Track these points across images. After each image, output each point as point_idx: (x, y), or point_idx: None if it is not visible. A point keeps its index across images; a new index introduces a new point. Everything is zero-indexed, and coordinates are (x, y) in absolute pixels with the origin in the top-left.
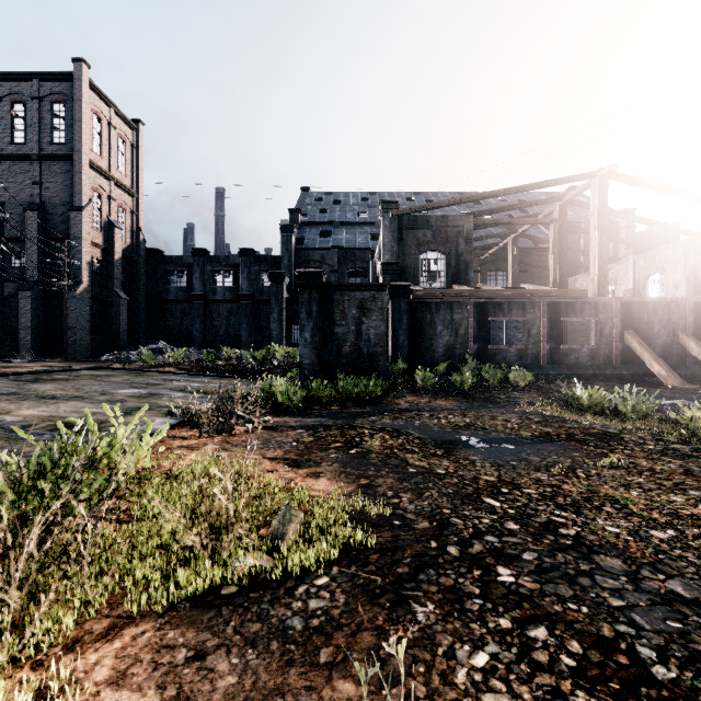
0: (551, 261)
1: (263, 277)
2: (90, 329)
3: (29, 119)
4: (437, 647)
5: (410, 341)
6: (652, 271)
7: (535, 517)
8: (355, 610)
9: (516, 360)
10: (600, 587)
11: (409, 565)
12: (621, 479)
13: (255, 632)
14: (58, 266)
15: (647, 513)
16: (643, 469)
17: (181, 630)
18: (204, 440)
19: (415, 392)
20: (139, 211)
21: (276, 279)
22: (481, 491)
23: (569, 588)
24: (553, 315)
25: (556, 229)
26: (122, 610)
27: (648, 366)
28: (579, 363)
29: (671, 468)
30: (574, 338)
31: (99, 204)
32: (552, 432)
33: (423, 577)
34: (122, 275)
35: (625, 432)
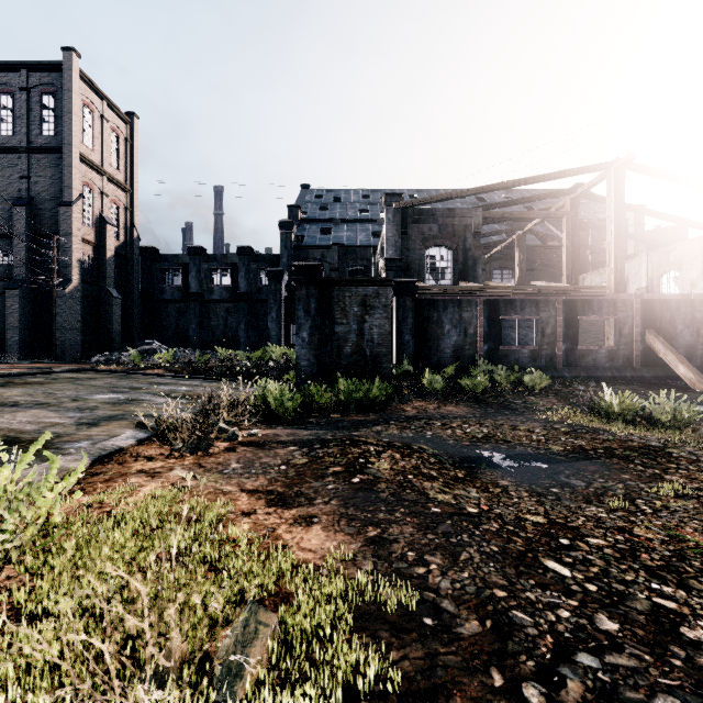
0: (564, 256)
1: (261, 276)
2: (81, 329)
3: (17, 111)
4: None
5: (415, 341)
6: (666, 268)
7: (630, 600)
8: None
9: (529, 362)
10: None
11: None
12: (699, 515)
13: None
14: (47, 264)
15: None
16: None
17: None
18: (172, 462)
19: (422, 397)
20: (133, 208)
21: (274, 278)
22: (535, 545)
23: None
24: (569, 314)
25: (570, 223)
26: None
27: (673, 368)
28: (597, 364)
29: None
30: (583, 339)
31: (90, 199)
32: (586, 445)
33: None
34: (115, 273)
35: (670, 445)
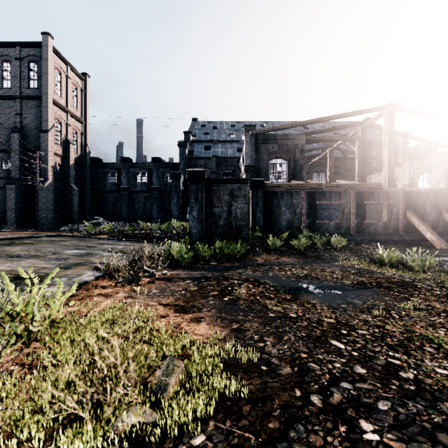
0: (357, 164)
1: (167, 176)
2: (53, 209)
3: (13, 72)
4: None
5: (263, 217)
6: (422, 171)
7: (375, 359)
8: None
9: (334, 230)
10: None
11: (278, 419)
12: (426, 319)
13: None
14: (32, 169)
15: None
16: (439, 310)
17: None
18: (117, 289)
19: (268, 252)
20: (86, 133)
21: (175, 177)
22: (326, 333)
23: None
24: (359, 200)
25: (360, 143)
26: None
27: (423, 234)
28: (377, 232)
29: None
30: (370, 216)
31: (59, 128)
32: (365, 281)
33: (293, 435)
34: (75, 175)
35: (417, 280)
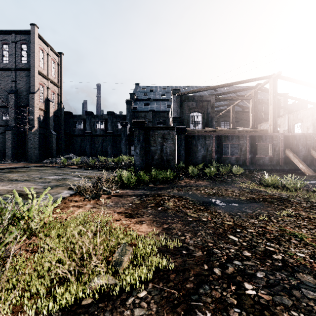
0: (251, 116)
1: (118, 124)
2: (38, 148)
3: (10, 52)
4: None
5: (185, 153)
6: (296, 121)
7: (257, 247)
8: None
9: (235, 162)
10: (307, 298)
11: (193, 282)
12: (295, 222)
13: None
14: (24, 119)
15: (315, 243)
16: (304, 217)
17: None
18: (85, 202)
19: (188, 177)
20: (61, 94)
21: (124, 125)
22: (226, 231)
23: (289, 299)
24: (252, 141)
25: (253, 102)
26: None
27: (297, 165)
28: (264, 163)
29: None
30: (260, 152)
31: (42, 90)
32: (255, 197)
33: (202, 291)
34: (53, 123)
35: (290, 197)
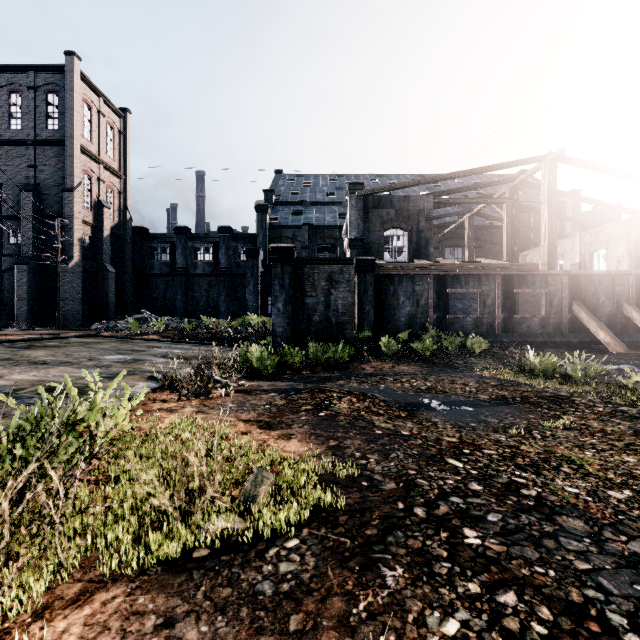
0: (504, 237)
1: (240, 253)
2: (81, 300)
3: (24, 108)
4: (407, 614)
5: (375, 311)
6: (597, 246)
7: (496, 478)
8: (325, 574)
9: (472, 329)
10: (565, 549)
11: (377, 527)
12: (575, 440)
13: (225, 597)
14: (52, 242)
15: (603, 473)
16: (595, 430)
17: (151, 595)
18: (182, 403)
19: (380, 358)
20: (126, 192)
21: (252, 255)
22: (444, 452)
23: (534, 551)
24: (507, 287)
25: (509, 208)
26: (94, 574)
27: (595, 334)
28: (531, 331)
29: (621, 429)
30: (525, 309)
31: (89, 185)
32: (508, 395)
33: (391, 539)
34: (110, 251)
35: (576, 395)
